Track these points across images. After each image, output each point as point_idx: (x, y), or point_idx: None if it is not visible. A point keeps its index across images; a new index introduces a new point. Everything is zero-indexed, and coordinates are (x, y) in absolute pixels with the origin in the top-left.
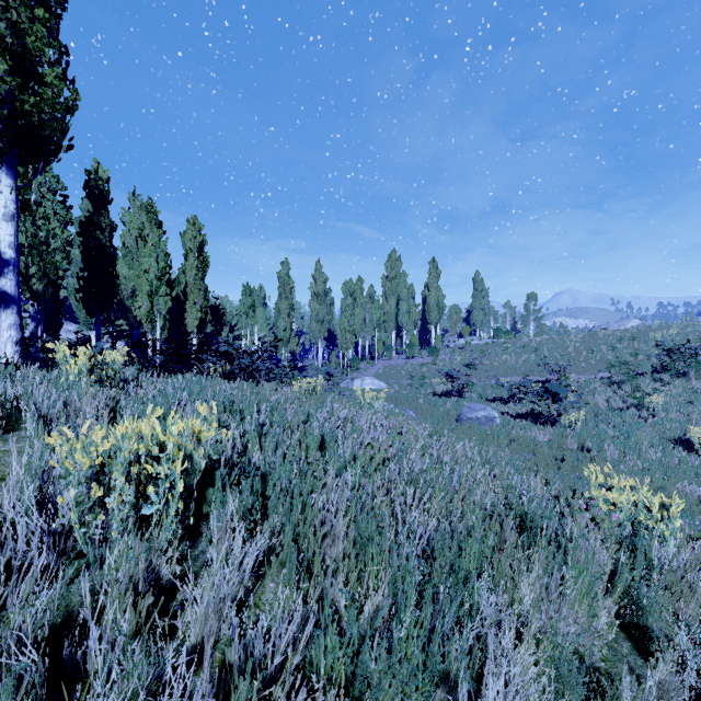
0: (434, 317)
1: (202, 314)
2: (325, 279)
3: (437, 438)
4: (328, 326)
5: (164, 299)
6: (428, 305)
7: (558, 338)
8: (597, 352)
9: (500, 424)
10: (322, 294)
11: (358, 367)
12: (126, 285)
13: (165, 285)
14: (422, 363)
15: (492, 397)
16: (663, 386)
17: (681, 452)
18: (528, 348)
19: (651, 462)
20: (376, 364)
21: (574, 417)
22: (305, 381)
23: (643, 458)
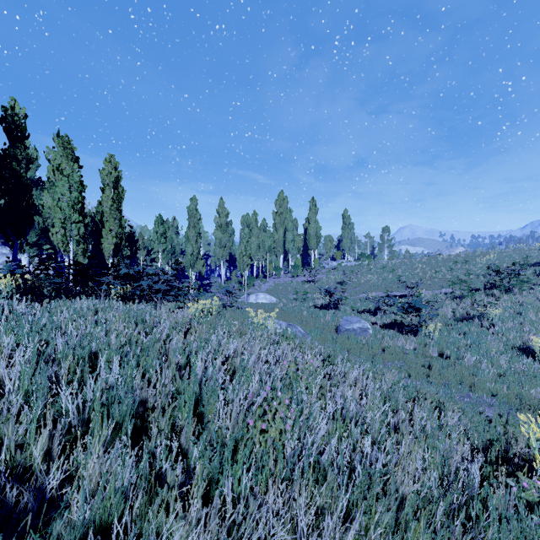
0: (313, 244)
1: (117, 240)
2: (227, 213)
3: (329, 362)
4: (229, 251)
5: (77, 225)
6: (309, 234)
7: (407, 261)
8: (439, 272)
9: (372, 334)
10: (224, 225)
11: (253, 284)
12: (50, 214)
13: (78, 213)
14: (304, 280)
15: (361, 309)
16: (496, 300)
17: (526, 359)
18: (386, 269)
19: (504, 369)
20: (268, 281)
21: (432, 328)
22: (200, 303)
23: (495, 364)
